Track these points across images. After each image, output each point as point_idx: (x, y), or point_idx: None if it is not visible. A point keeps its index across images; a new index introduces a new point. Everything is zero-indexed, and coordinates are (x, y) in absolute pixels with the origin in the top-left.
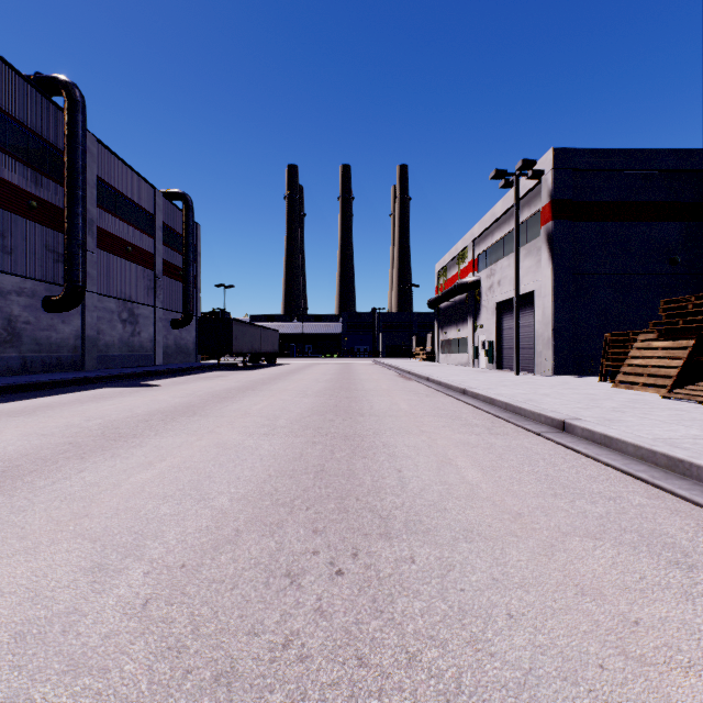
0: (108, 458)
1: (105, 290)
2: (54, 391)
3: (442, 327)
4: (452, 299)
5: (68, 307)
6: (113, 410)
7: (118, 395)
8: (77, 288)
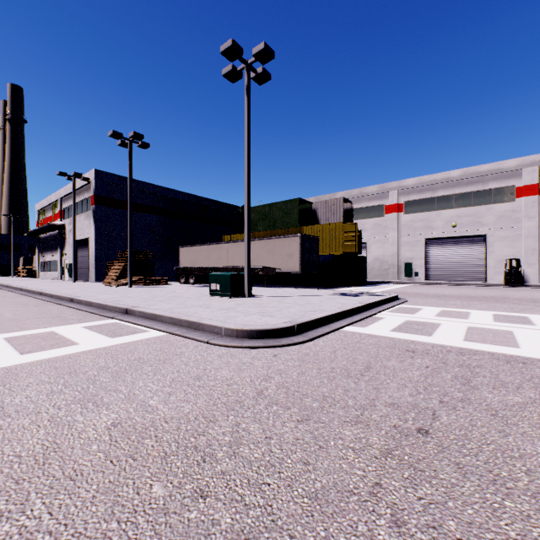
0: None
1: None
2: None
3: (42, 252)
4: (49, 233)
5: None
6: None
7: None
8: None
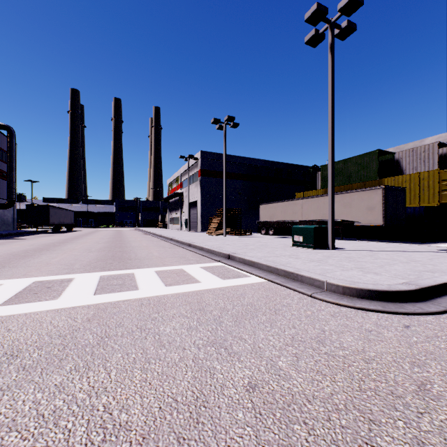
0: (63, 247)
1: None
2: None
3: (170, 211)
4: (174, 198)
5: None
6: (33, 243)
7: (18, 241)
8: None
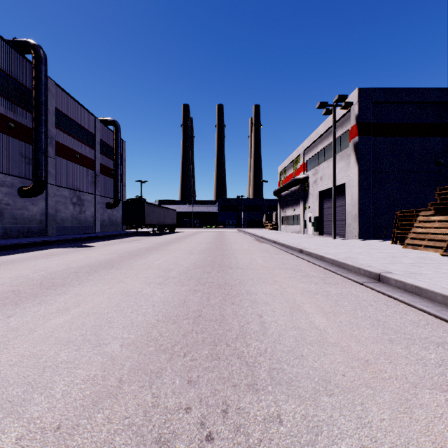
0: (35, 304)
1: (61, 183)
2: (21, 250)
3: (282, 208)
4: (289, 189)
5: (35, 194)
6: (56, 264)
7: (63, 253)
8: (41, 181)
